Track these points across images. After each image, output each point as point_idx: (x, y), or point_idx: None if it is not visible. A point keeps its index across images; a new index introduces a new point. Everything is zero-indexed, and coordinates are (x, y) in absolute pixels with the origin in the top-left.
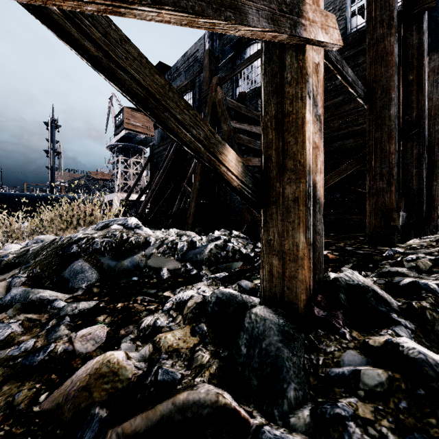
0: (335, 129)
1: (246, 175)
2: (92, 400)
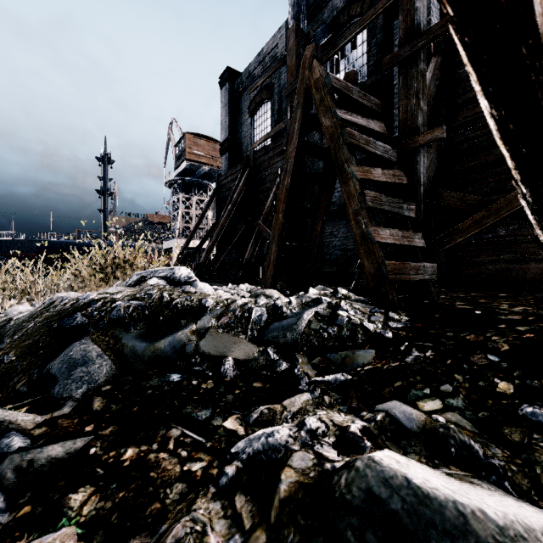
0: None
1: None
2: None
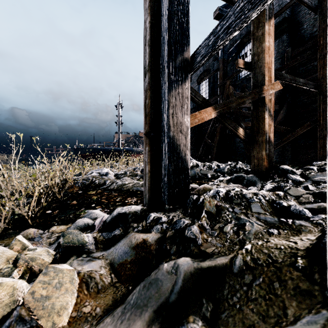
0: (314, 95)
1: (246, 135)
2: (205, 190)
